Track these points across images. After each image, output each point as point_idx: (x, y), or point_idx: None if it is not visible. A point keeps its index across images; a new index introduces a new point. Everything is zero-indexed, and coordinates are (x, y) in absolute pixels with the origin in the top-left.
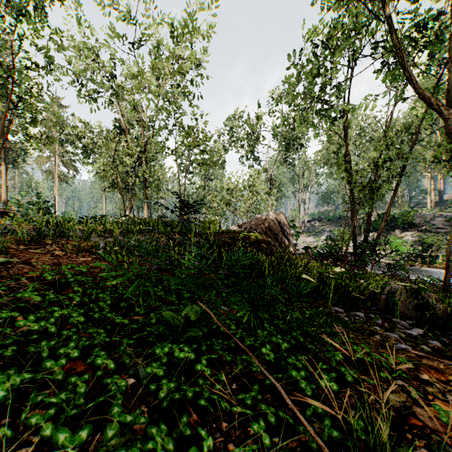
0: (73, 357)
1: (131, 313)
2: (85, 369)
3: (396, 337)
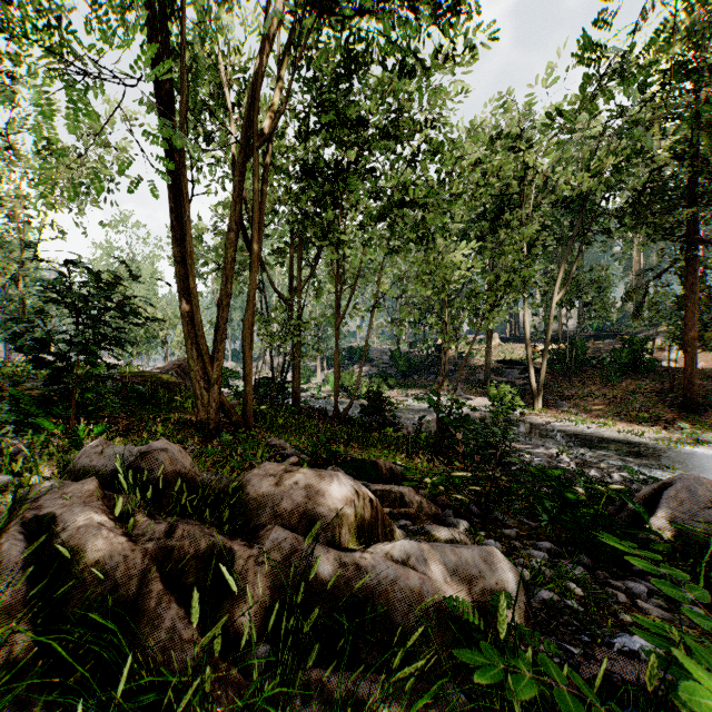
0: None
1: None
2: None
3: None
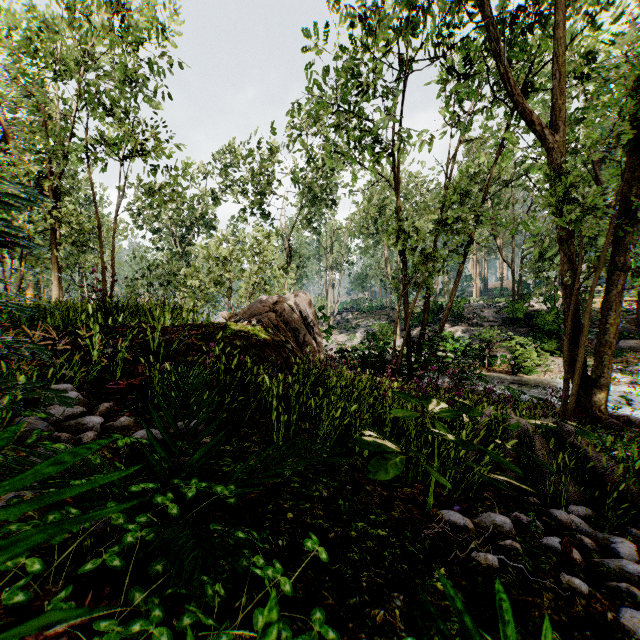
0: None
1: None
2: None
3: None
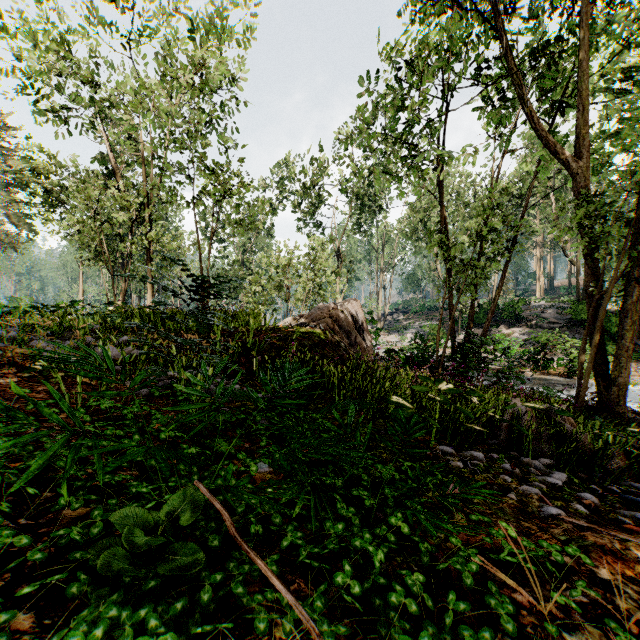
0: None
1: None
2: None
3: (537, 493)
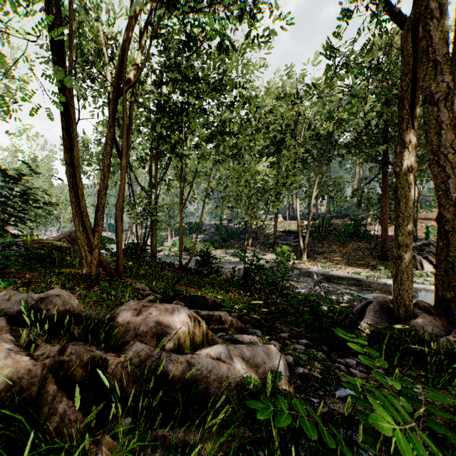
0: None
1: None
2: None
3: None
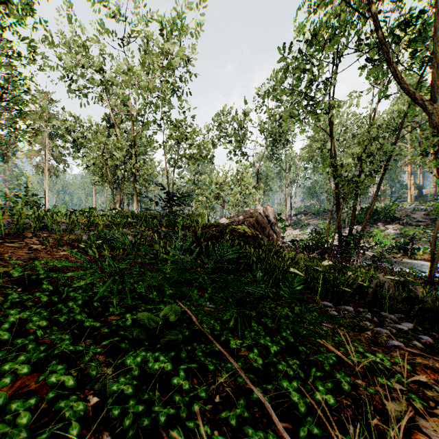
0: (21, 374)
1: (107, 312)
2: (41, 385)
3: (387, 332)
